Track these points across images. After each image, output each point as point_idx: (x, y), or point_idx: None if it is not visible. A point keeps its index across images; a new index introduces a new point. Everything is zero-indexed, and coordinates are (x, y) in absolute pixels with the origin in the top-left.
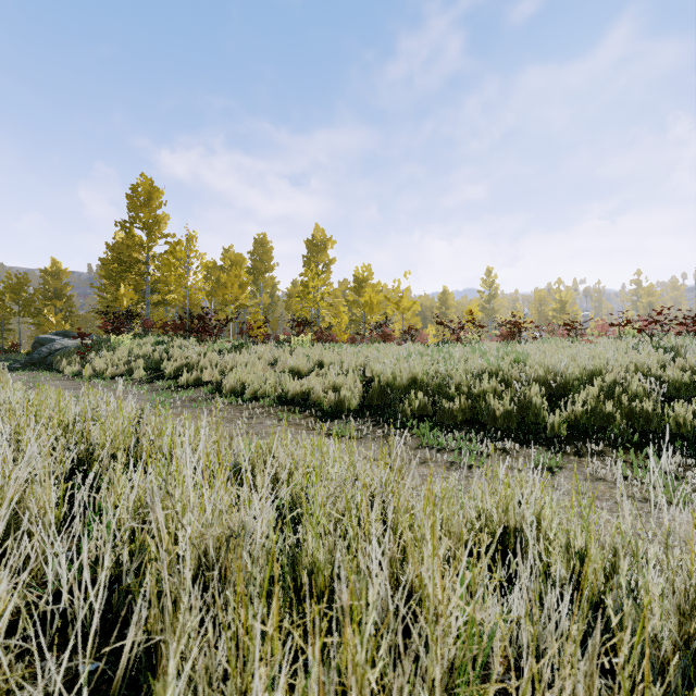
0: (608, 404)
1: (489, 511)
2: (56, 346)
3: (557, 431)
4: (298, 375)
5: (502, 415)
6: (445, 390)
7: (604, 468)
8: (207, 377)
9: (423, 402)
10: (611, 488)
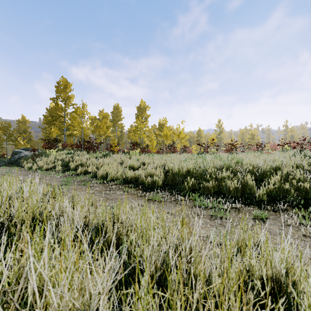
0: (286, 184)
1: (254, 265)
2: (21, 155)
3: (261, 198)
4: (133, 169)
5: (234, 190)
6: (204, 177)
7: (289, 218)
8: (90, 170)
9: (194, 183)
10: (297, 231)
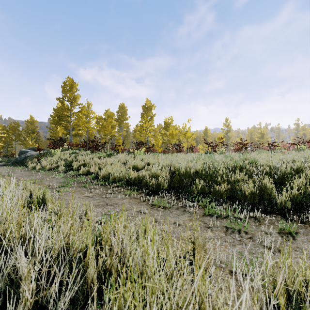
0: None
1: None
2: (28, 154)
3: (283, 205)
4: (137, 169)
5: (250, 195)
6: (214, 179)
7: None
8: (92, 170)
9: (203, 186)
10: None
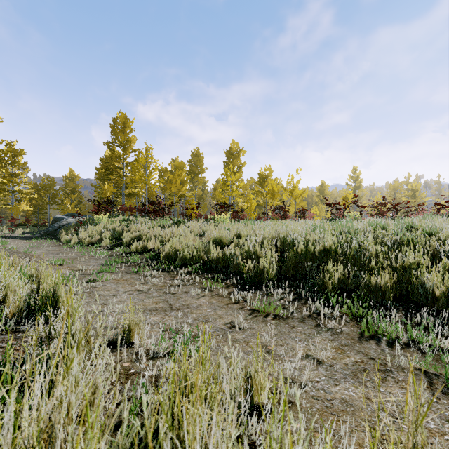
0: None
1: None
2: (63, 222)
3: None
4: (220, 245)
5: (445, 296)
6: (361, 263)
7: None
8: (151, 246)
9: (343, 276)
10: None
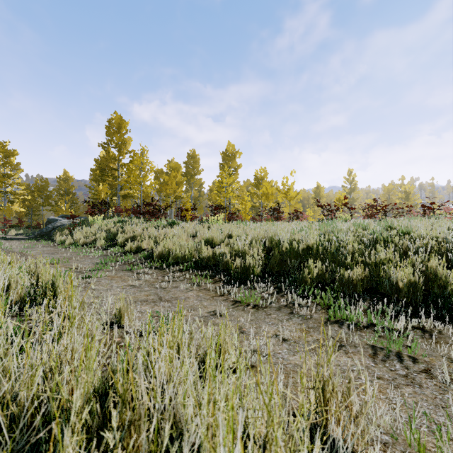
0: None
1: None
2: (57, 224)
3: None
4: (212, 245)
5: (407, 287)
6: (339, 260)
7: None
8: (145, 246)
9: (321, 271)
10: None
